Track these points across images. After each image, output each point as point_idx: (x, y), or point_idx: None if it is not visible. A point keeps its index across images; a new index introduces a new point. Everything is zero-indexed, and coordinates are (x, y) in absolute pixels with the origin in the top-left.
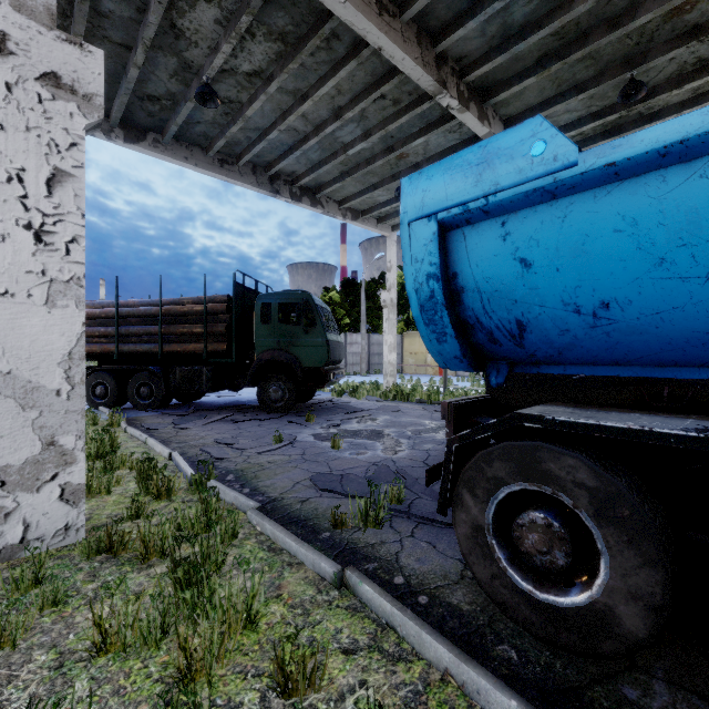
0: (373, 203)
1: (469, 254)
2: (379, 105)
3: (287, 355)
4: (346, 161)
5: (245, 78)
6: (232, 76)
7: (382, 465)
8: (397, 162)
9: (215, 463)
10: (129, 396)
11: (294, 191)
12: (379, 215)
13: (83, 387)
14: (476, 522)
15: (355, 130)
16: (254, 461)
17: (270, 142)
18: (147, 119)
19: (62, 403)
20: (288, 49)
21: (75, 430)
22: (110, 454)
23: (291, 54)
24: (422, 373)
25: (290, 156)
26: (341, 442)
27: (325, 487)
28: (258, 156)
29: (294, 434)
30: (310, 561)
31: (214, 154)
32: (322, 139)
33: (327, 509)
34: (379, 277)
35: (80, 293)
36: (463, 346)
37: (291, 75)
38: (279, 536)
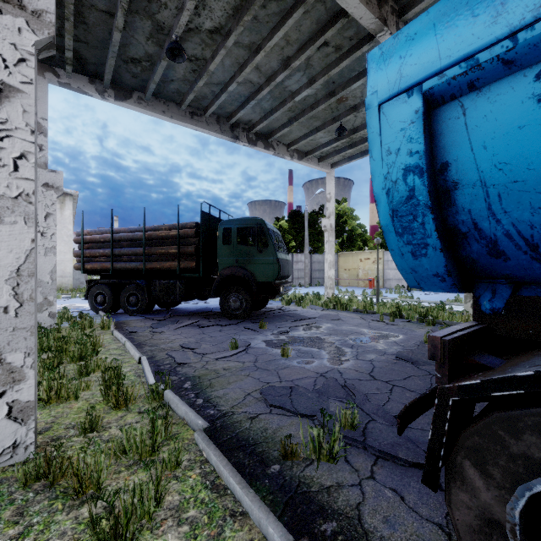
0: (316, 144)
1: (470, 133)
2: (322, 53)
3: (244, 271)
4: (293, 108)
5: (207, 35)
6: (196, 35)
7: (330, 378)
8: (337, 106)
9: (177, 368)
10: (121, 303)
11: (250, 136)
12: (320, 155)
13: (32, 303)
14: (489, 513)
15: (301, 78)
16: (211, 367)
17: (231, 95)
18: (132, 80)
19: (10, 320)
20: (243, 3)
21: (24, 347)
22: (85, 359)
23: (246, 7)
24: (355, 286)
25: (247, 106)
26: (290, 349)
27: (274, 403)
28: (221, 108)
29: (248, 340)
30: (256, 517)
31: (186, 108)
32: (273, 89)
33: (276, 430)
34: (319, 209)
35: (29, 209)
36: (449, 260)
37: (246, 29)
38: (223, 473)
